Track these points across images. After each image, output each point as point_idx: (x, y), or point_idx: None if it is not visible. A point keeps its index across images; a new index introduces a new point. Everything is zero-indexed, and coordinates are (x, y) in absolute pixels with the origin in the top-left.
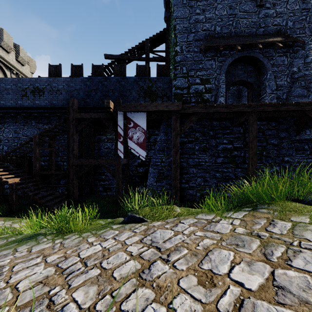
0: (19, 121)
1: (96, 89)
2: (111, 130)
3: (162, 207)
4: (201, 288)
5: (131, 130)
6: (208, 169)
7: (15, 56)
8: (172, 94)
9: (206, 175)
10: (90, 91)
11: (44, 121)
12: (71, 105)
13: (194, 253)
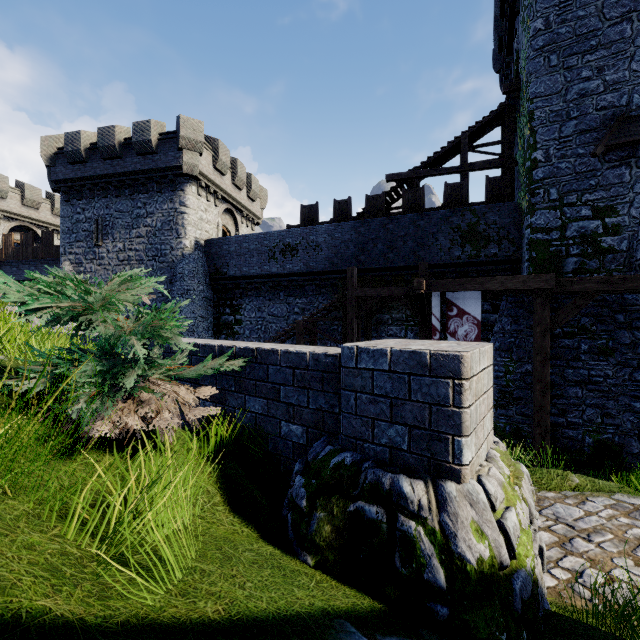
0: (263, 293)
1: (375, 239)
2: (399, 304)
3: (548, 471)
4: (639, 569)
5: (454, 320)
6: (612, 392)
7: (246, 191)
8: (525, 240)
9: (608, 403)
10: (366, 243)
11: (296, 293)
12: (349, 276)
13: (623, 540)
